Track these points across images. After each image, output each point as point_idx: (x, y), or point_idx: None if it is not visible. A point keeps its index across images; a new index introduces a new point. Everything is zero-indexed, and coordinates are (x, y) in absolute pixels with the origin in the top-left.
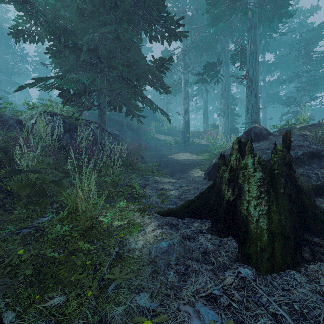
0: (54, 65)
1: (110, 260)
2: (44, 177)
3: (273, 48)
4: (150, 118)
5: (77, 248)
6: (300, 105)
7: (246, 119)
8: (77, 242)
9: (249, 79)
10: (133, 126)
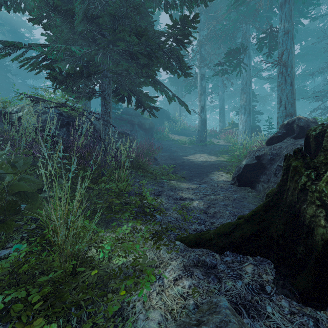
0: None
1: None
2: (19, 185)
3: (298, 39)
4: (162, 117)
5: None
6: None
7: (278, 112)
8: (32, 321)
9: (283, 63)
10: (145, 125)
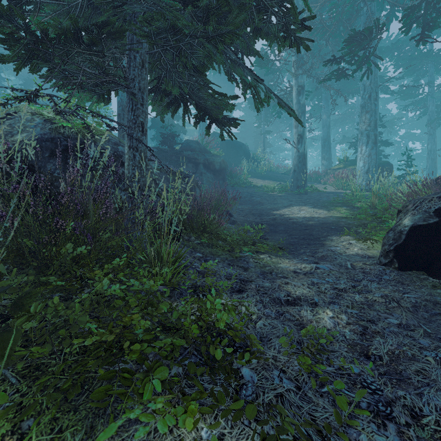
0: None
1: None
2: None
3: None
4: (239, 155)
5: None
6: None
7: None
8: None
9: None
10: (215, 165)
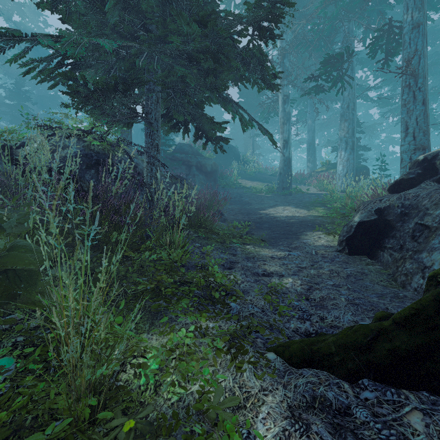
0: None
1: None
2: (16, 256)
3: None
4: (229, 157)
5: None
6: None
7: (403, 144)
8: None
9: (412, 71)
10: (206, 167)
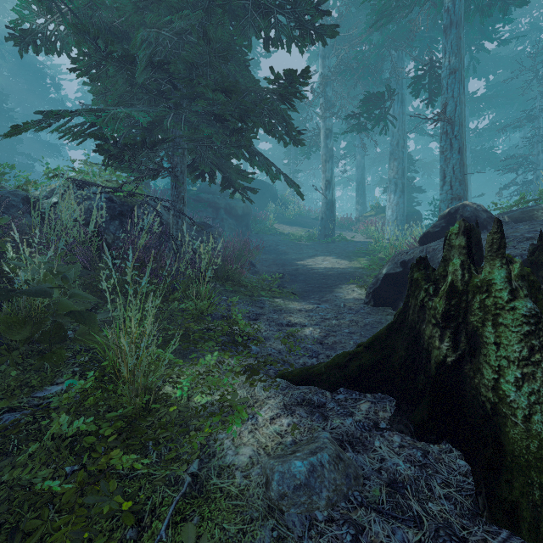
0: (93, 98)
1: (177, 502)
2: (63, 304)
3: (482, 71)
4: (265, 197)
5: (105, 467)
6: (537, 168)
7: (441, 193)
8: (108, 451)
9: (448, 119)
10: (237, 210)
